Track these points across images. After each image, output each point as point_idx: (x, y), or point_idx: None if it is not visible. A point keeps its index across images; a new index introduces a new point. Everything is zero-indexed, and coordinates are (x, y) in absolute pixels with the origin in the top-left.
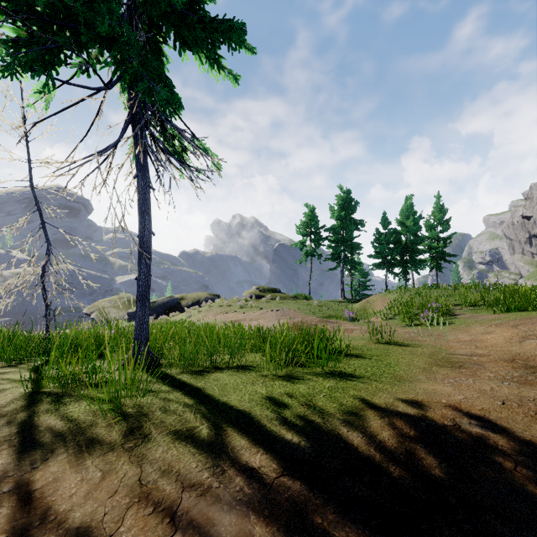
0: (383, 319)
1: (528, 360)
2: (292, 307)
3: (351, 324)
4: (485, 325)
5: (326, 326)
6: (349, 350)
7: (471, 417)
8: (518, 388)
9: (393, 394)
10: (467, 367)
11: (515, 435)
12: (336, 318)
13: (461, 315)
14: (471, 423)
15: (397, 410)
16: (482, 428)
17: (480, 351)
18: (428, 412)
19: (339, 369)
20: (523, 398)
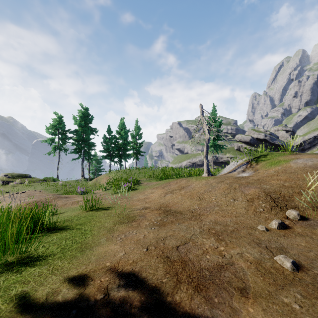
0: (103, 190)
1: (166, 206)
2: (39, 188)
3: (81, 196)
4: (152, 188)
5: (59, 201)
6: (58, 224)
7: (122, 276)
8: (158, 231)
9: (65, 274)
10: (137, 220)
11: (147, 285)
12: (73, 193)
13: (143, 183)
14: (120, 285)
15: (55, 300)
16: (127, 288)
17: (147, 205)
18: (88, 287)
19: (29, 253)
20: (159, 239)
